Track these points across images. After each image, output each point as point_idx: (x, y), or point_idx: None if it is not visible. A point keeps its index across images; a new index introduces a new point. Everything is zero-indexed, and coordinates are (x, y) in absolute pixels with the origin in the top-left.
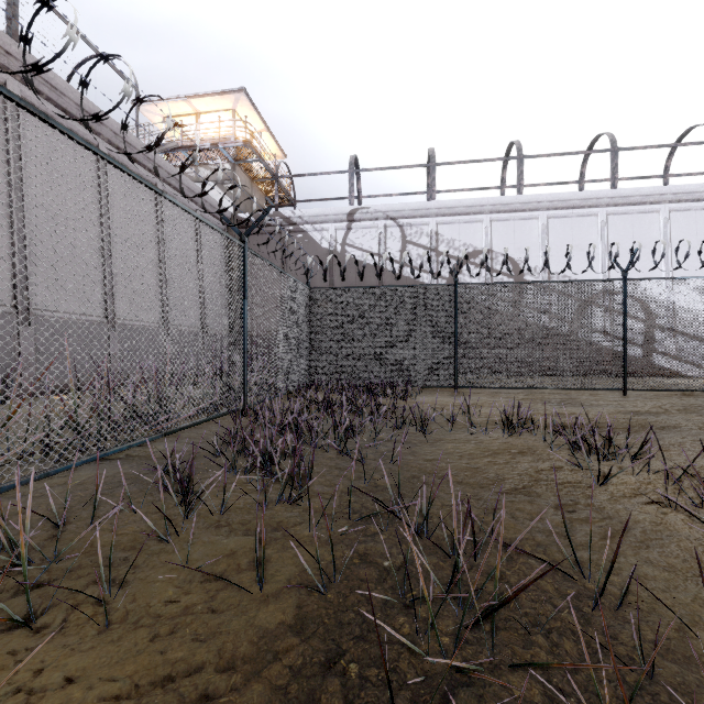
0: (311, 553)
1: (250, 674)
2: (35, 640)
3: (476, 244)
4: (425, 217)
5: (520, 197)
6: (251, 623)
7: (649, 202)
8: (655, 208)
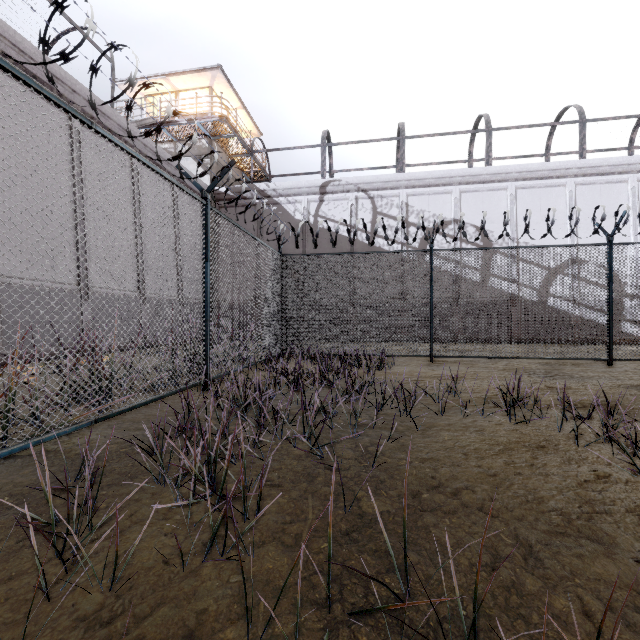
0: None
1: None
2: None
3: (446, 215)
4: (395, 189)
5: (489, 168)
6: None
7: (617, 172)
8: (623, 178)
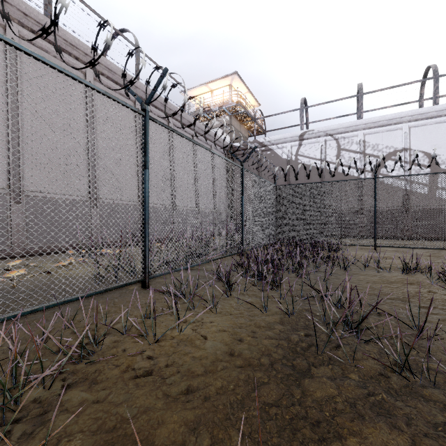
0: (284, 306)
1: (266, 329)
2: (197, 313)
3: (396, 146)
4: (354, 131)
5: (436, 107)
6: (264, 319)
7: None
8: None
